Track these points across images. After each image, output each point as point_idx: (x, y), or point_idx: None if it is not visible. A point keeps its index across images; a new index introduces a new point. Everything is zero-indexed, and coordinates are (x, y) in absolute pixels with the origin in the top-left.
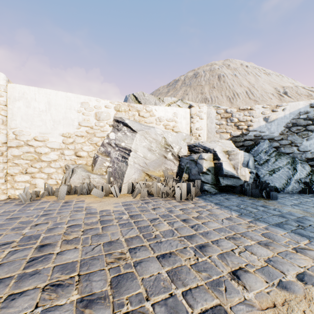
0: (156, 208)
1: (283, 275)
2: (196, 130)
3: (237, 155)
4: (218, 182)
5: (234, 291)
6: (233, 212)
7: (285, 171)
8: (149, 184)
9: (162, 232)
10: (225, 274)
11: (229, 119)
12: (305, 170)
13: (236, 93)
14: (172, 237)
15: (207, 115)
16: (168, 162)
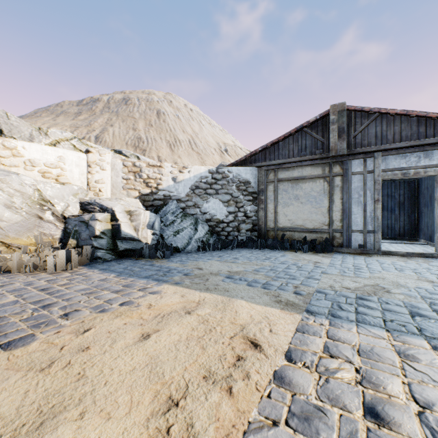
0: (7, 284)
1: (110, 305)
2: (97, 183)
3: (140, 216)
4: (116, 247)
5: (55, 323)
6: (114, 273)
7: (188, 231)
8: (6, 257)
9: (0, 305)
10: (56, 316)
11: (138, 174)
12: (204, 230)
13: (178, 139)
14: (13, 306)
15: (111, 166)
16: (45, 225)
